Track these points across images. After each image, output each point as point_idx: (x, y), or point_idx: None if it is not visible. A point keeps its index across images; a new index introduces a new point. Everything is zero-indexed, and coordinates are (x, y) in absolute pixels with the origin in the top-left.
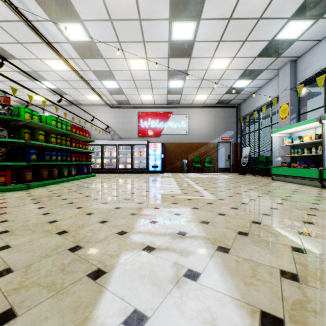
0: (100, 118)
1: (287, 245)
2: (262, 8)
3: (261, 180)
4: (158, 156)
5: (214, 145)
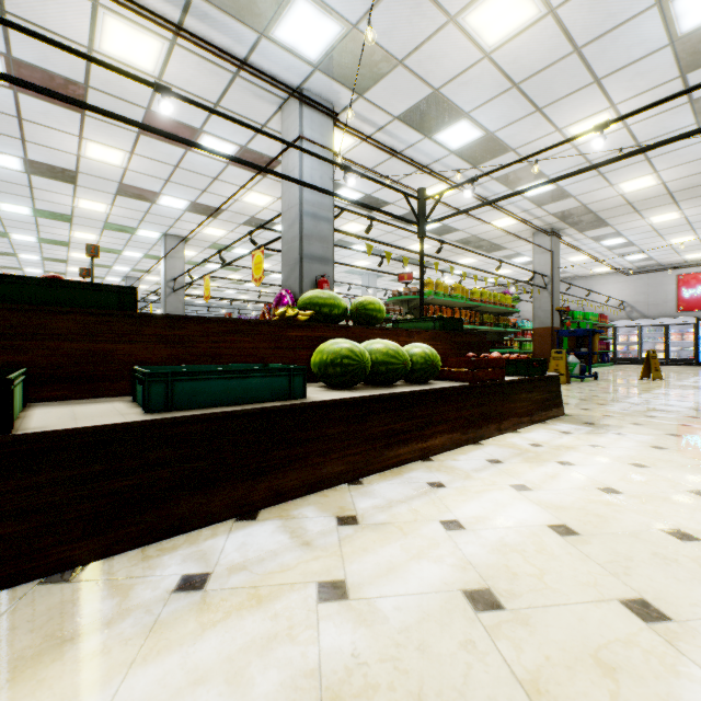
0: (608, 292)
1: None
2: None
3: None
4: None
5: None
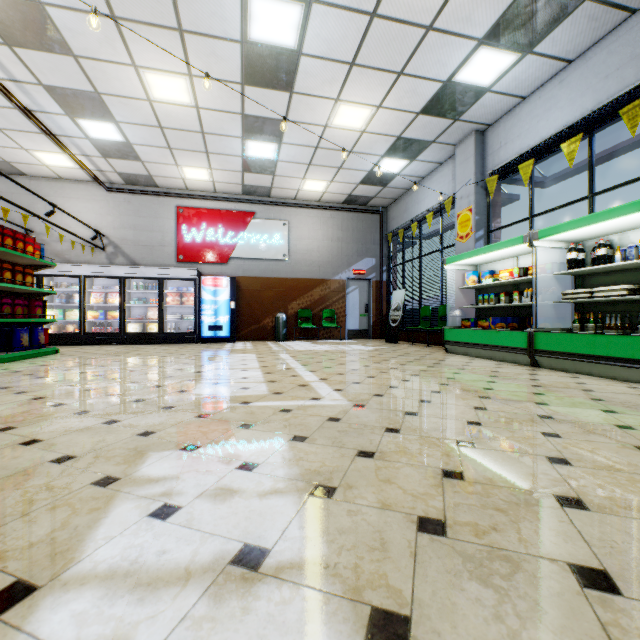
0: (78, 214)
1: (559, 562)
2: (435, 5)
3: (426, 353)
4: (223, 306)
5: (340, 285)
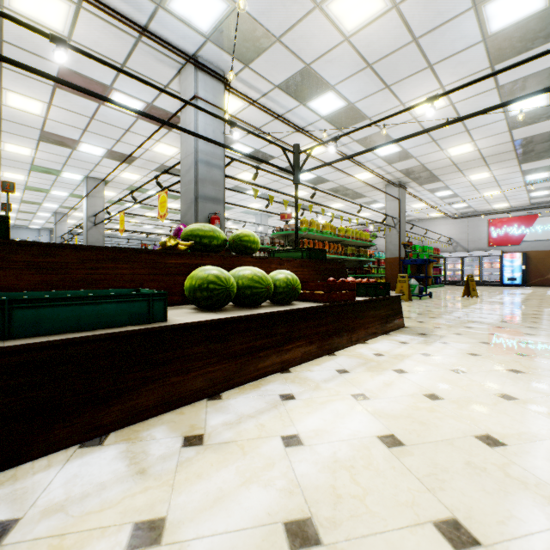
0: (440, 231)
1: None
2: None
3: None
4: (516, 268)
5: None
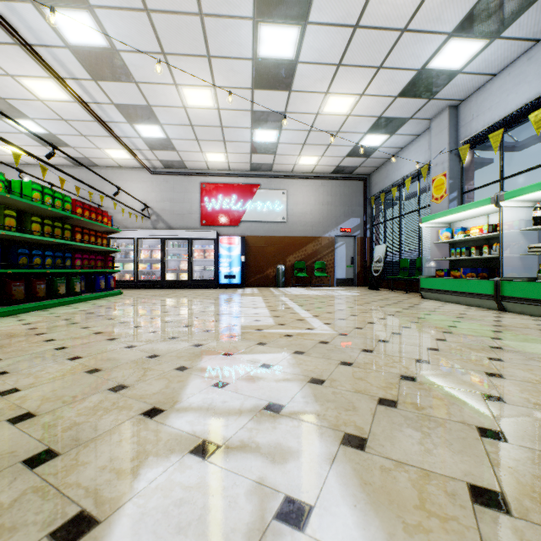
0: (132, 192)
1: (470, 425)
2: (408, 12)
3: (404, 298)
4: (236, 259)
5: (329, 241)
